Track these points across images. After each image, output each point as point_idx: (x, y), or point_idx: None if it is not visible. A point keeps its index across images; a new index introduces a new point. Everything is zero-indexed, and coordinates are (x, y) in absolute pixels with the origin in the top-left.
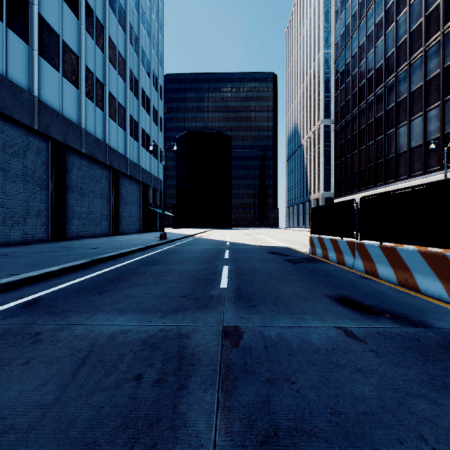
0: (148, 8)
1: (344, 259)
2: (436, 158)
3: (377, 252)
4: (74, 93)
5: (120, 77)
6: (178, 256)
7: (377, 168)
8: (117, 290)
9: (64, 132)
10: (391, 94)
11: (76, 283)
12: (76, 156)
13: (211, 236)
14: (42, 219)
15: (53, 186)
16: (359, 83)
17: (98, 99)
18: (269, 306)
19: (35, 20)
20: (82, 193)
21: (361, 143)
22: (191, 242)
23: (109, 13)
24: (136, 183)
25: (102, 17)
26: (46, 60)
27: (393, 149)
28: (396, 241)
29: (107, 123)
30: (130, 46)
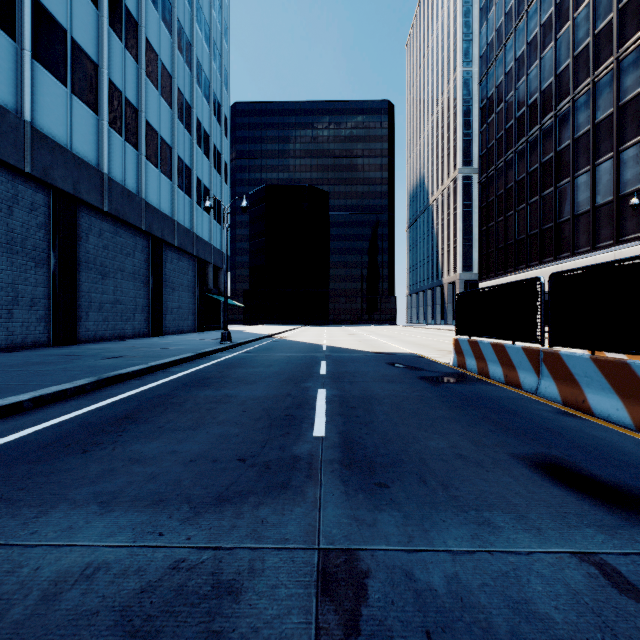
0: (206, 1)
1: (519, 378)
2: (635, 220)
3: (586, 369)
4: (91, 120)
5: (164, 100)
6: (244, 372)
7: (544, 236)
8: (121, 442)
9: (74, 179)
10: (566, 127)
11: (52, 425)
12: (95, 216)
13: (300, 337)
14: (39, 312)
15: (56, 261)
16: (516, 112)
17: (130, 131)
18: (412, 485)
19: (26, 3)
20: (104, 272)
21: (520, 199)
22: (269, 346)
23: (146, 2)
24: (188, 259)
25: (135, 9)
26: (44, 67)
27: (568, 208)
28: (627, 350)
29: (144, 167)
30: (179, 54)
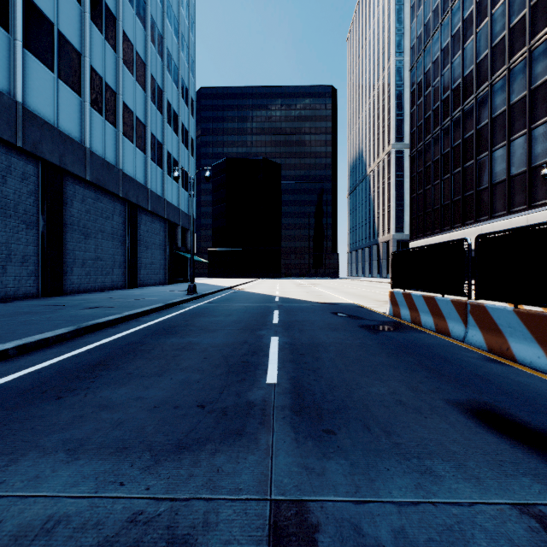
0: (175, 0)
1: (449, 327)
2: (544, 188)
3: (510, 320)
4: (75, 101)
5: (138, 85)
6: (207, 320)
7: (466, 202)
8: (93, 388)
9: (60, 152)
10: (485, 108)
11: (32, 372)
12: (79, 184)
13: (256, 289)
14: (29, 267)
15: (44, 223)
16: (442, 95)
17: (109, 111)
18: (357, 432)
19: None
20: (87, 233)
21: (445, 170)
22: (229, 297)
23: (123, 0)
24: (159, 221)
25: (114, 6)
26: (34, 55)
27: (487, 178)
28: None
29: (121, 143)
30: (152, 45)
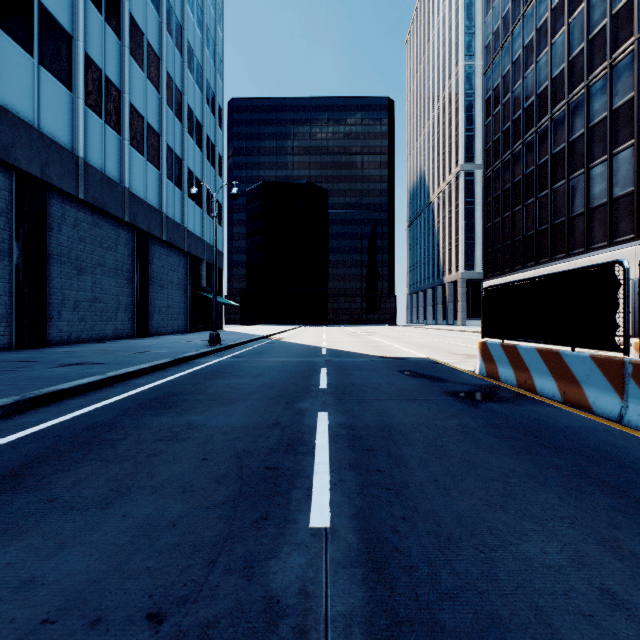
0: None
1: (588, 397)
2: None
3: None
4: (64, 96)
5: (151, 83)
6: (225, 384)
7: (555, 232)
8: None
9: (42, 160)
10: (580, 115)
11: None
12: (69, 204)
13: (297, 338)
14: None
15: (20, 253)
16: (525, 102)
17: (110, 113)
18: None
19: None
20: (80, 267)
21: (528, 194)
22: (262, 349)
23: None
24: (178, 255)
25: None
26: (4, 31)
27: (582, 201)
28: None
29: (127, 154)
30: (168, 36)
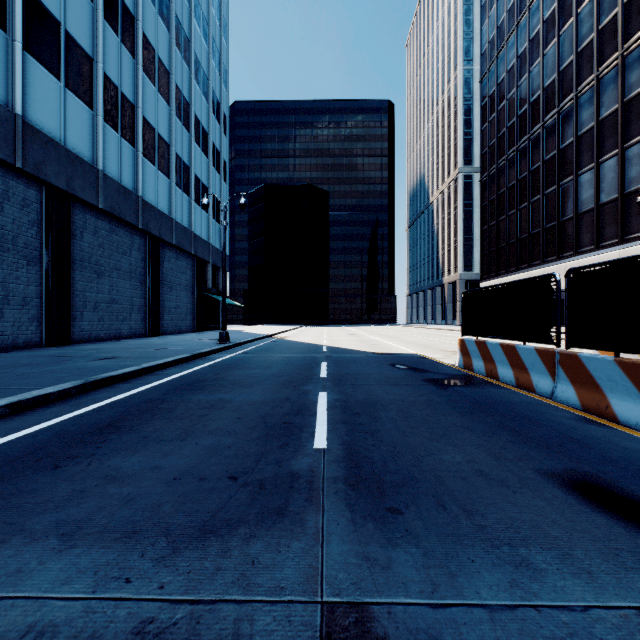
0: None
1: (532, 381)
2: None
3: (610, 372)
4: (86, 115)
5: (161, 97)
6: (241, 374)
7: (547, 235)
8: (99, 455)
9: (68, 175)
10: (569, 124)
11: (26, 435)
12: (90, 213)
13: (300, 337)
14: (31, 311)
15: (49, 259)
16: (518, 110)
17: (126, 127)
18: (429, 511)
19: None
20: (99, 271)
21: (522, 198)
22: (267, 346)
23: None
24: (186, 258)
25: (132, 3)
26: (36, 60)
27: (571, 206)
28: None
29: (140, 164)
30: (177, 50)
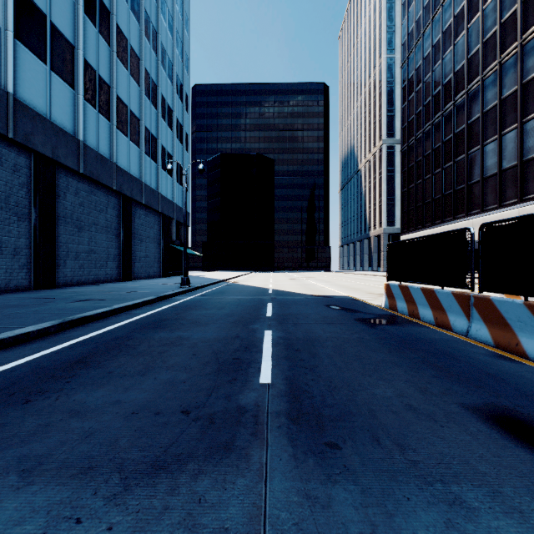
0: None
1: (450, 321)
2: None
3: (519, 314)
4: (68, 93)
5: (133, 79)
6: (199, 313)
7: (457, 196)
8: (67, 390)
9: (53, 144)
10: (476, 103)
11: (5, 370)
12: (72, 177)
13: (249, 281)
14: (21, 260)
15: (37, 216)
16: (433, 90)
17: (103, 104)
18: (365, 446)
19: None
20: (80, 226)
21: (436, 165)
22: (222, 289)
23: None
24: (154, 215)
25: None
26: (26, 46)
27: (478, 172)
28: None
29: (115, 136)
30: (146, 40)
